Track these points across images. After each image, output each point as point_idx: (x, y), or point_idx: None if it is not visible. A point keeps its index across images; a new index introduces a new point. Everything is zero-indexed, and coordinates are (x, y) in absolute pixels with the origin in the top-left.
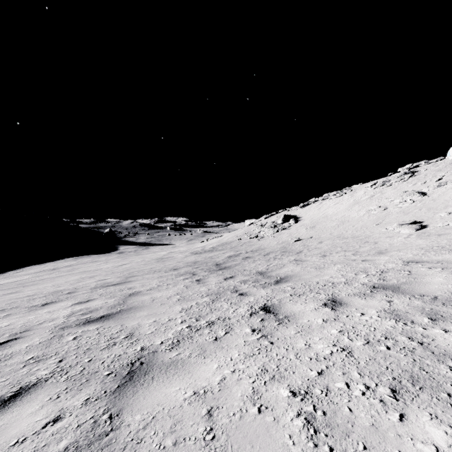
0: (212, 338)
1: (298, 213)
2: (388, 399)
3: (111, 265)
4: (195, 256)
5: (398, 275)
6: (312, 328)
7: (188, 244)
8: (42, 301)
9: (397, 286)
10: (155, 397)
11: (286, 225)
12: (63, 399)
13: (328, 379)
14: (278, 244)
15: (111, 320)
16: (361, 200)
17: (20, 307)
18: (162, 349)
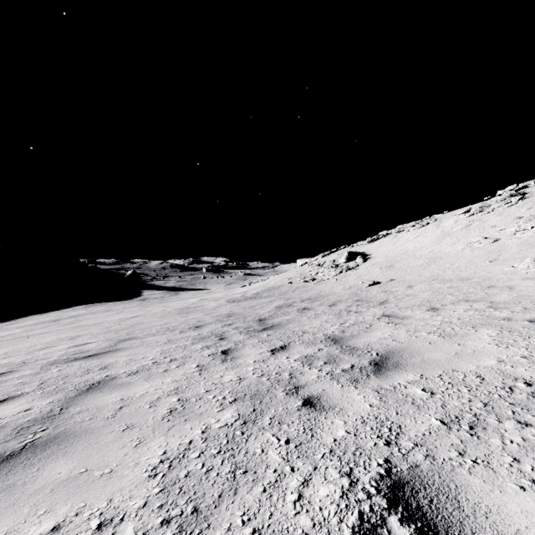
0: None
1: (366, 249)
2: None
3: (119, 318)
4: (231, 305)
5: None
6: None
7: (227, 288)
8: None
9: None
10: None
11: (351, 265)
12: None
13: None
14: (345, 290)
15: None
16: (454, 231)
17: None
18: None
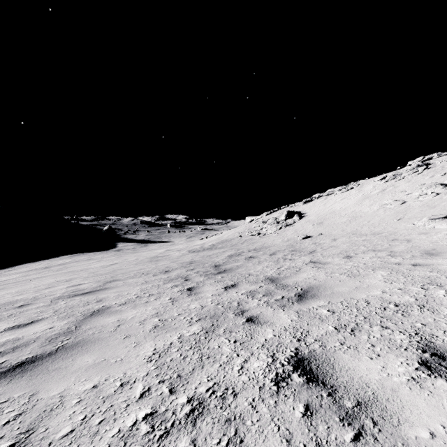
0: None
1: (302, 209)
2: None
3: (101, 265)
4: (192, 254)
5: None
6: None
7: (188, 241)
8: None
9: None
10: None
11: (290, 222)
12: None
13: None
14: (284, 242)
15: (24, 378)
16: (372, 195)
17: None
18: None
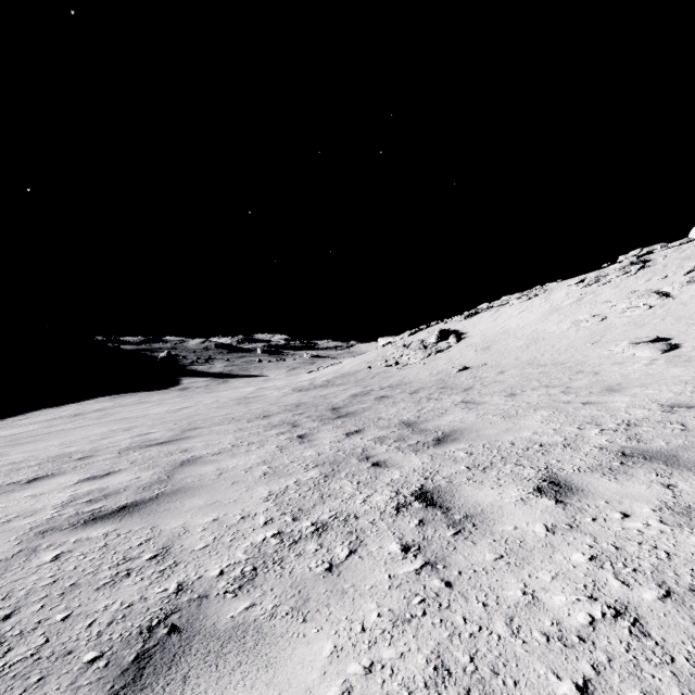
0: (323, 565)
1: (461, 327)
2: None
3: (165, 410)
4: (298, 394)
5: (664, 432)
6: (528, 548)
7: (290, 375)
8: (29, 474)
9: (670, 453)
10: None
11: (443, 346)
12: None
13: None
14: (432, 376)
15: (135, 517)
16: (563, 306)
17: None
18: (219, 592)
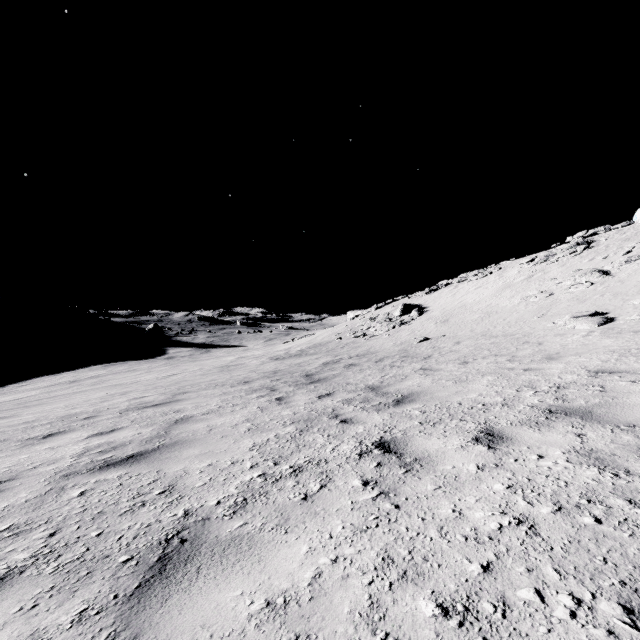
0: (300, 496)
1: (423, 301)
2: (622, 629)
3: (155, 376)
4: (275, 362)
5: (585, 393)
6: (461, 481)
7: (267, 345)
8: (44, 431)
9: (587, 410)
10: (199, 611)
11: (406, 319)
12: (43, 610)
13: (502, 581)
14: (396, 346)
15: (142, 463)
16: (515, 283)
17: (10, 440)
18: (218, 515)
